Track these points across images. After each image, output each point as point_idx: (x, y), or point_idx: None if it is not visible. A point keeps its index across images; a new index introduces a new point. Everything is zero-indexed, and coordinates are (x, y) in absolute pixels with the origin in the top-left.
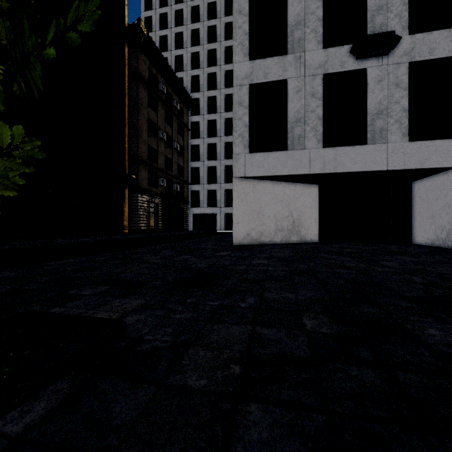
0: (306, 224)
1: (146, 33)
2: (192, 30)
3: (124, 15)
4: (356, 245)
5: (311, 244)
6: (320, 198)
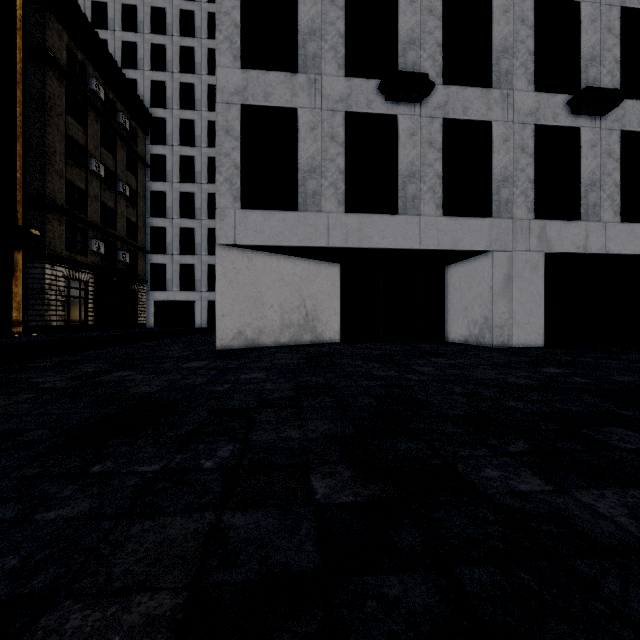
0: (323, 317)
1: None
2: (153, 7)
3: None
4: (385, 345)
5: (330, 345)
6: (341, 282)
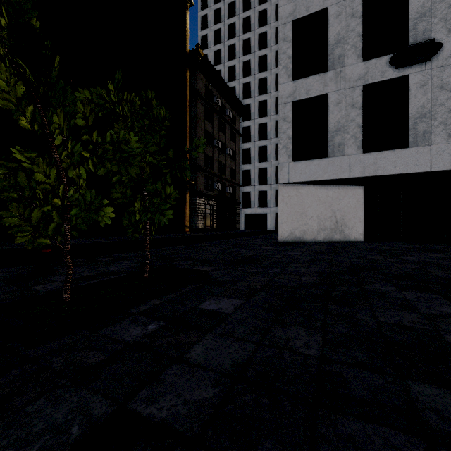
0: (349, 223)
1: (203, 55)
2: (243, 40)
3: (185, 44)
4: (400, 244)
5: (353, 243)
6: (365, 199)
